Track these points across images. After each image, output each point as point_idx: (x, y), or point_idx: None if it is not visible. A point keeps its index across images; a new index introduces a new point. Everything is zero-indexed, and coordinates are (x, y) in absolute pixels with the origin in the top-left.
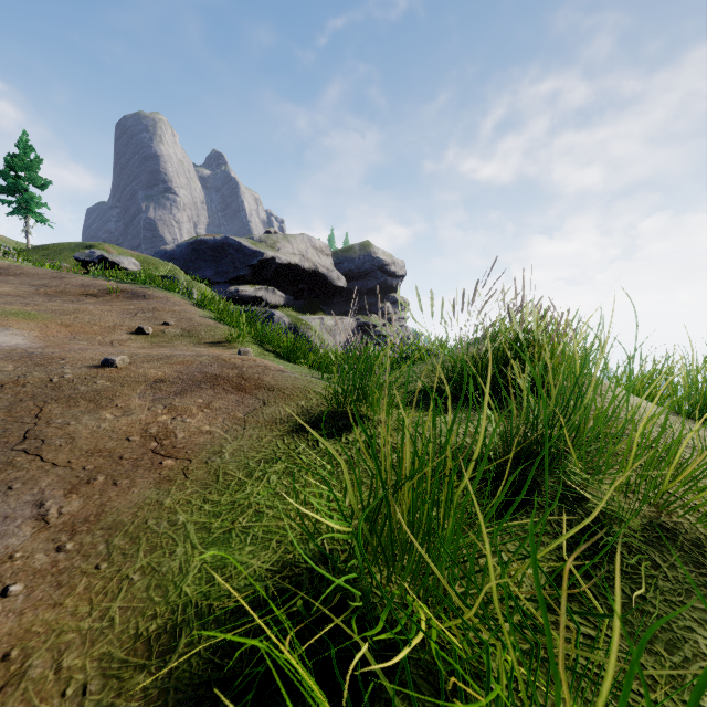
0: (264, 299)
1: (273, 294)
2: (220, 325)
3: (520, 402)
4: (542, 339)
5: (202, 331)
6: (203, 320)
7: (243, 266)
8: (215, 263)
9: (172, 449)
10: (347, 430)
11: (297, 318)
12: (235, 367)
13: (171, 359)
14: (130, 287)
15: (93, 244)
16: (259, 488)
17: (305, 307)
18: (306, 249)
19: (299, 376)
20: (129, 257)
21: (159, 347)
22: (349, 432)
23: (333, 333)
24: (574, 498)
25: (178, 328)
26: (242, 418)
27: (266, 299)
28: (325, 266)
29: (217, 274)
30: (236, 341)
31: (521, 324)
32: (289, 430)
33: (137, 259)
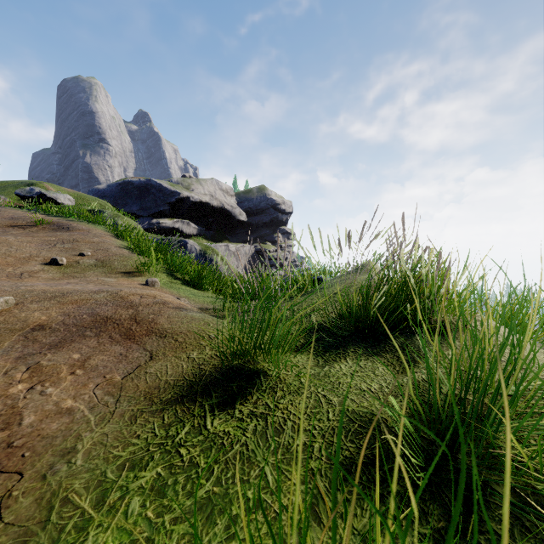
0: (180, 230)
1: (188, 226)
2: (133, 255)
3: (414, 343)
4: (426, 277)
5: (115, 262)
6: (119, 251)
7: (163, 203)
8: (140, 200)
9: (5, 449)
10: (241, 395)
11: (206, 246)
12: (131, 306)
13: (66, 297)
14: (57, 220)
15: (34, 182)
16: (107, 533)
17: (214, 236)
18: (215, 190)
19: (197, 314)
20: (65, 194)
21: (70, 278)
22: (244, 399)
23: (236, 257)
24: (532, 513)
25: (93, 259)
26: (119, 382)
27: (182, 230)
28: (230, 204)
29: (141, 209)
30: (147, 271)
31: (406, 262)
32: (173, 399)
33: (73, 195)
